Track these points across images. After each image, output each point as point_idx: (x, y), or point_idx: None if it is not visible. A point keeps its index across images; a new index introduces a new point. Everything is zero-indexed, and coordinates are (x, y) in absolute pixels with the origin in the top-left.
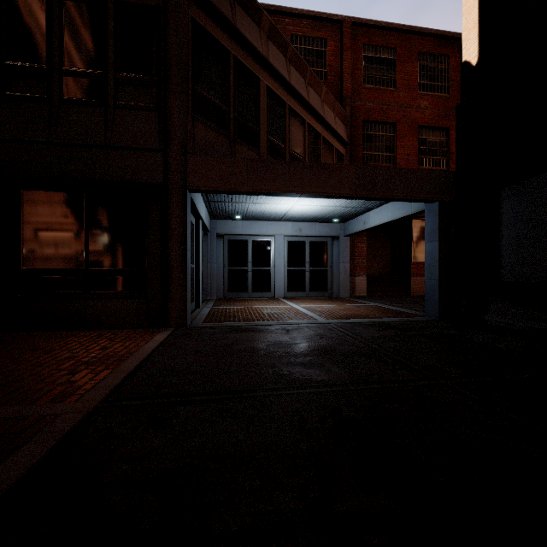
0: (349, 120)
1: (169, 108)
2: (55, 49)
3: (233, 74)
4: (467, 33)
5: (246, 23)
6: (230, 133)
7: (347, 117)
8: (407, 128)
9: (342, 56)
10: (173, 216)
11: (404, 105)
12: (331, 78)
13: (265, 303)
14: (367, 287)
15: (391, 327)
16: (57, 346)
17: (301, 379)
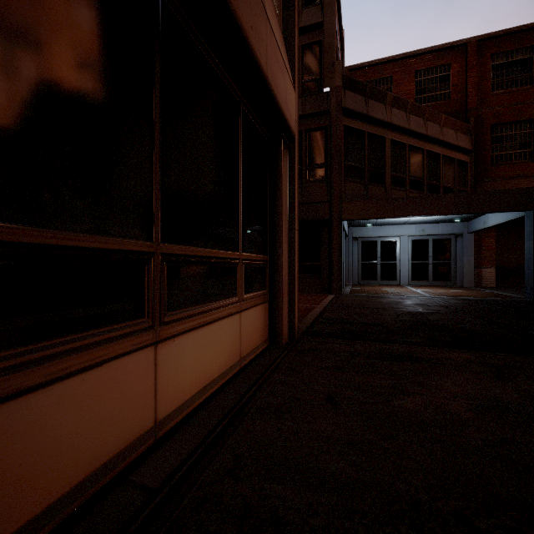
0: (475, 129)
1: (332, 179)
2: None
3: (367, 144)
4: None
5: (376, 108)
6: (365, 181)
7: (471, 128)
8: None
9: (466, 74)
10: (334, 235)
11: None
12: (455, 96)
13: (390, 288)
14: (497, 279)
15: (478, 301)
16: None
17: (400, 308)
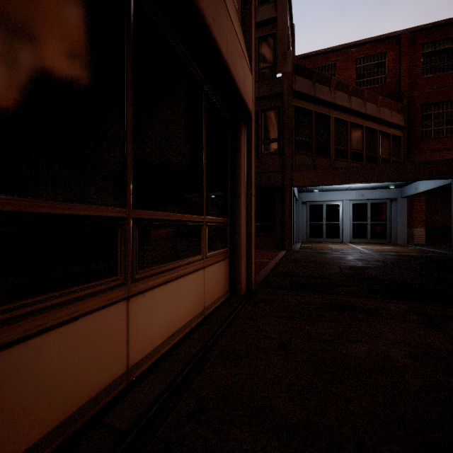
0: (407, 108)
1: (284, 152)
2: None
3: (314, 121)
4: None
5: (322, 90)
6: (312, 153)
7: (404, 107)
8: None
9: (400, 61)
10: (286, 200)
11: None
12: (390, 80)
13: (334, 245)
14: (426, 237)
15: (411, 256)
16: None
17: (343, 263)
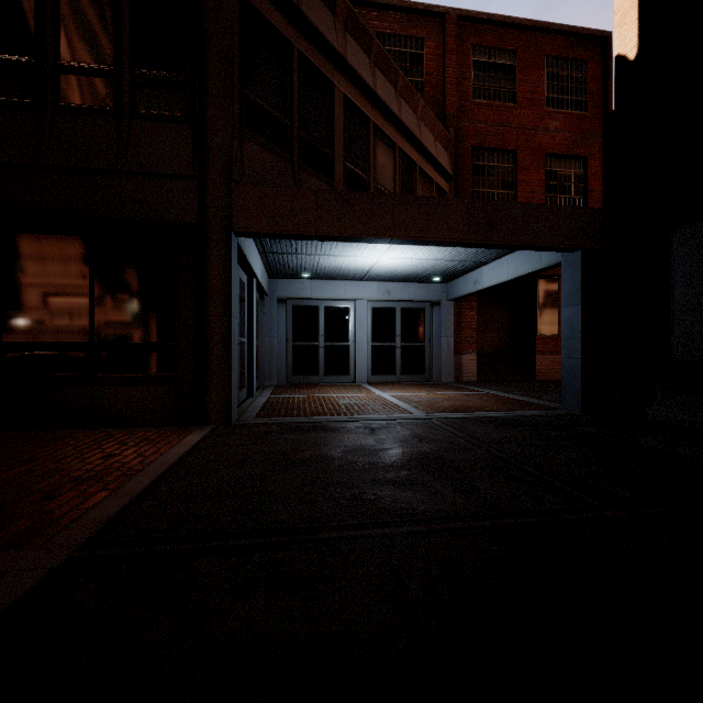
0: (454, 147)
1: (207, 119)
2: (47, 36)
3: (298, 76)
4: (621, 16)
5: (315, 7)
6: (293, 157)
7: (451, 142)
8: (531, 157)
9: (444, 61)
10: (213, 269)
11: (527, 126)
12: (429, 90)
13: (341, 391)
14: (477, 369)
15: (517, 425)
16: (42, 453)
17: (394, 507)
